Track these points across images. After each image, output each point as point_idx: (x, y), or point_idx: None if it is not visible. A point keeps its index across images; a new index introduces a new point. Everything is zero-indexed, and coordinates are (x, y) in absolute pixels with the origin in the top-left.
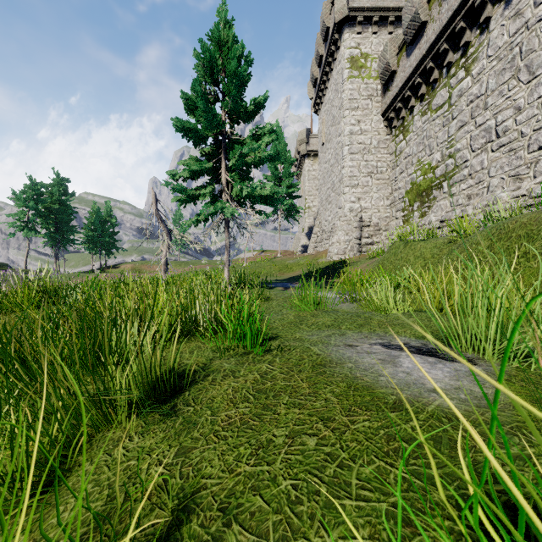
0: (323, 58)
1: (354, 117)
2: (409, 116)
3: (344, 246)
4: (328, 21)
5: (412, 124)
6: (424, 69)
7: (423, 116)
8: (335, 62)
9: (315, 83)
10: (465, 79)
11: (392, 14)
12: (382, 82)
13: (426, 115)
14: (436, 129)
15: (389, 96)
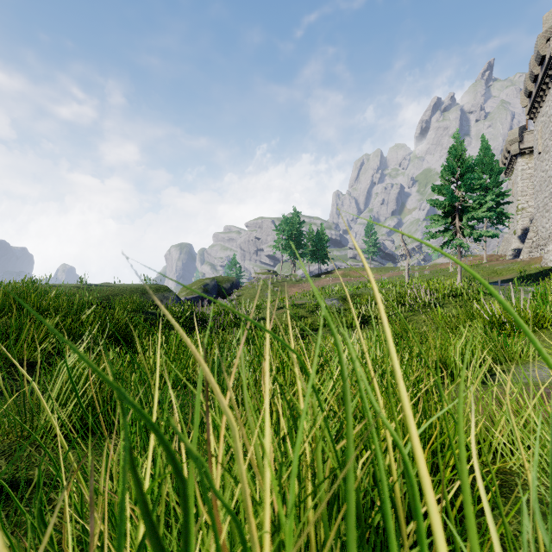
0: (538, 76)
1: None
2: None
3: None
4: (543, 50)
5: None
6: None
7: None
8: None
9: (529, 95)
10: None
11: None
12: None
13: None
14: None
15: None
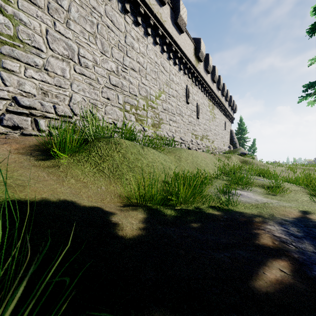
0: None
1: None
2: None
3: None
4: None
5: None
6: None
7: None
8: None
9: None
10: None
11: None
12: None
13: None
14: None
15: None
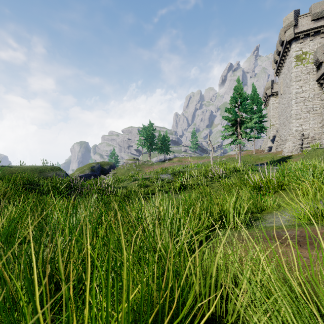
0: (280, 52)
1: (298, 85)
2: None
3: (291, 149)
4: (283, 38)
5: None
6: None
7: None
8: (288, 56)
9: (276, 62)
10: None
11: (323, 28)
12: (315, 66)
13: None
14: None
15: (319, 72)
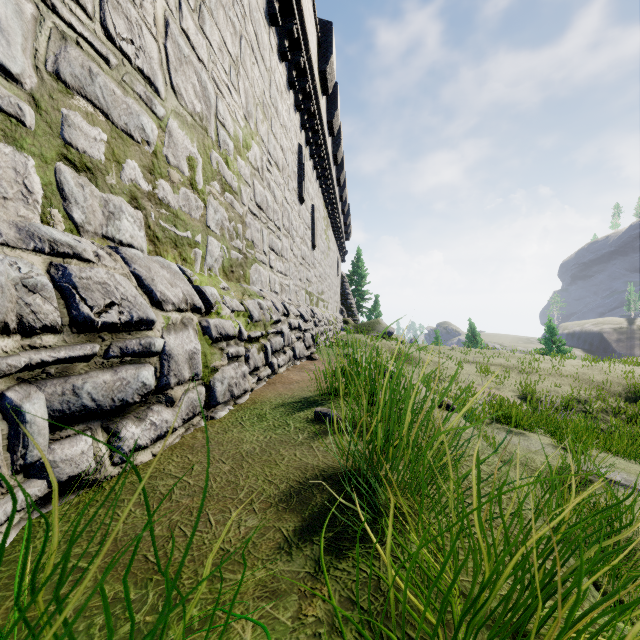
0: None
1: None
2: None
3: None
4: None
5: None
6: None
7: None
8: None
9: None
10: None
11: None
12: None
13: None
14: None
15: None
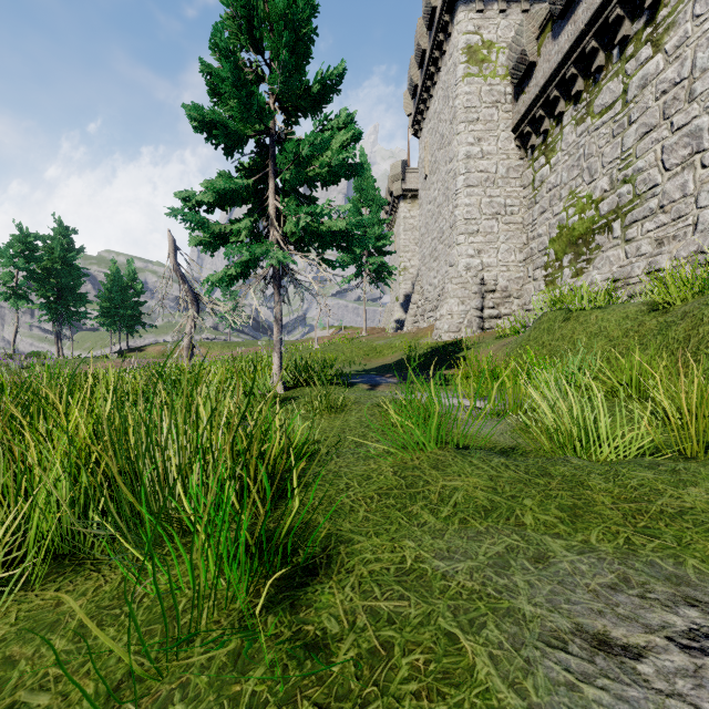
0: (426, 55)
1: (472, 133)
2: (555, 128)
3: (458, 320)
4: None
5: (559, 139)
6: (582, 54)
7: (578, 125)
8: (444, 57)
9: (414, 92)
10: (652, 58)
11: None
12: (514, 81)
13: (584, 123)
14: (601, 142)
15: (524, 101)
